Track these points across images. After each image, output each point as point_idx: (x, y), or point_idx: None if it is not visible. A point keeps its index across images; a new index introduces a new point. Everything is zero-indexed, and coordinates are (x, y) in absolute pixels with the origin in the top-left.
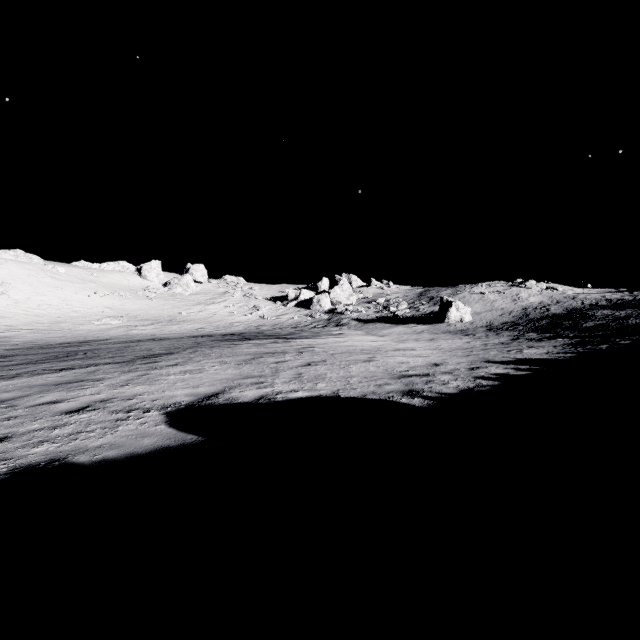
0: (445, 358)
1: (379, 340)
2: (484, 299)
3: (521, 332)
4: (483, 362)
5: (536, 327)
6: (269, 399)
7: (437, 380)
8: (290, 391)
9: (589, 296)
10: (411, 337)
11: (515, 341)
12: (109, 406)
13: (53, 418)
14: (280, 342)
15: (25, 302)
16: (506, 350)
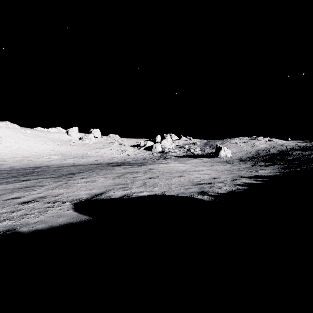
0: (219, 175)
1: (185, 166)
2: (237, 146)
3: (256, 162)
4: (238, 177)
5: (263, 159)
6: (128, 196)
7: (216, 186)
8: (140, 192)
9: (289, 144)
10: (201, 164)
11: (253, 166)
12: (44, 200)
13: (14, 206)
14: (136, 167)
15: (10, 147)
16: (249, 171)
